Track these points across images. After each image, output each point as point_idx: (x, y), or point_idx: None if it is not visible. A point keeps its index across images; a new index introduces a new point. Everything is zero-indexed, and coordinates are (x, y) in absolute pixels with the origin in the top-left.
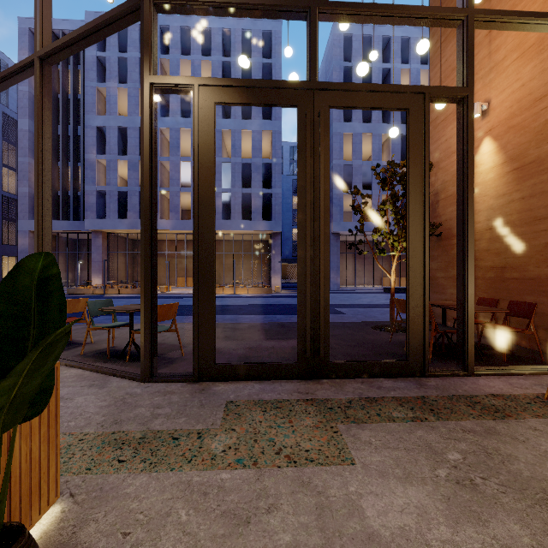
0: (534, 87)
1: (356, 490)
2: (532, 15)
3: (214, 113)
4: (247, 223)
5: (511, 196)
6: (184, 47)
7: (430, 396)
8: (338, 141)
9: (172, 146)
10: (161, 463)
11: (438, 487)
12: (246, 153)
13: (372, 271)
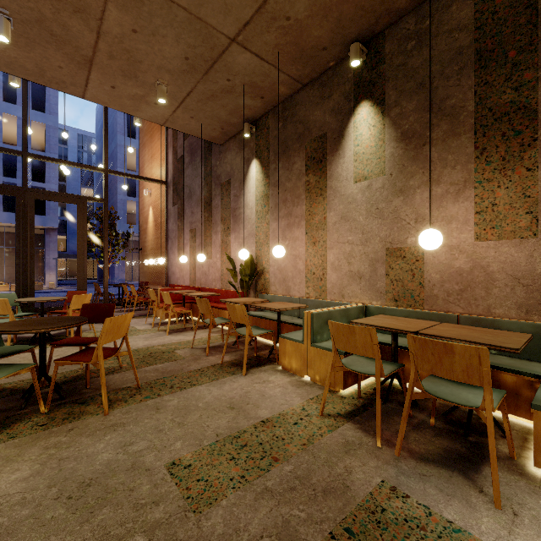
0: (158, 193)
1: None
2: (133, 176)
3: None
4: (10, 216)
5: (155, 236)
6: None
7: None
8: (122, 152)
9: None
10: None
11: None
12: (10, 135)
13: None
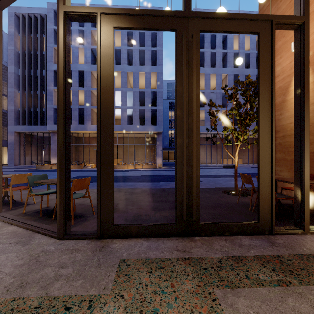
0: None
1: None
2: None
3: (113, 35)
4: (142, 127)
5: None
6: None
7: (283, 255)
8: None
9: None
10: None
11: None
12: (141, 86)
13: (215, 155)
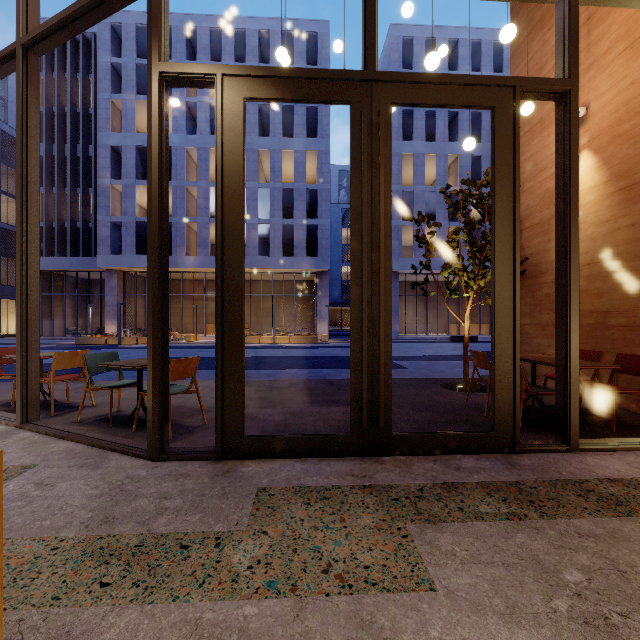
0: None
1: (440, 635)
2: None
3: (243, 111)
4: (288, 260)
5: (617, 223)
6: (214, 52)
7: (526, 482)
8: (396, 163)
9: (200, 169)
10: (160, 588)
11: (560, 631)
12: (287, 178)
13: (435, 317)
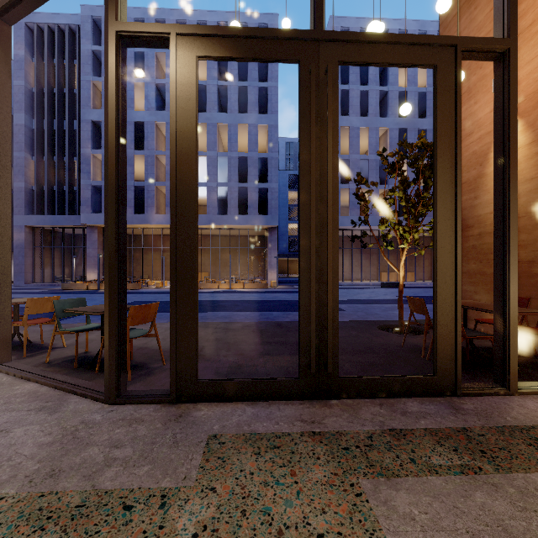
0: None
1: None
2: None
3: (196, 69)
4: (243, 218)
5: None
6: None
7: (473, 428)
8: None
9: (168, 141)
10: None
11: None
12: (242, 148)
13: (368, 266)
